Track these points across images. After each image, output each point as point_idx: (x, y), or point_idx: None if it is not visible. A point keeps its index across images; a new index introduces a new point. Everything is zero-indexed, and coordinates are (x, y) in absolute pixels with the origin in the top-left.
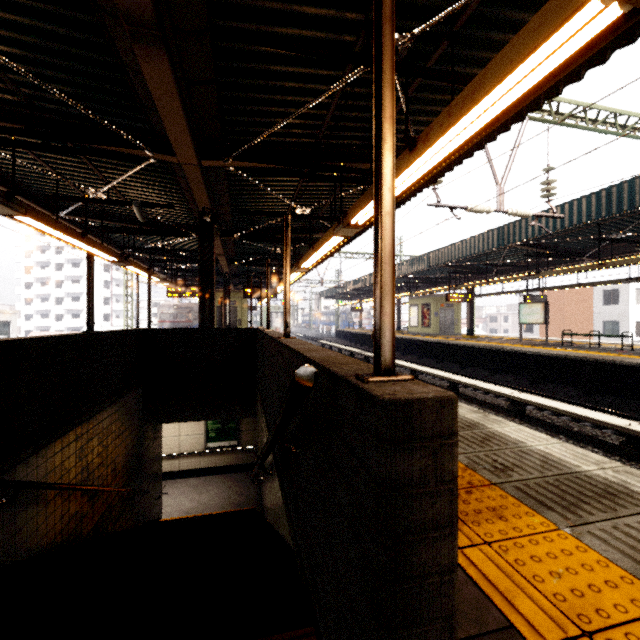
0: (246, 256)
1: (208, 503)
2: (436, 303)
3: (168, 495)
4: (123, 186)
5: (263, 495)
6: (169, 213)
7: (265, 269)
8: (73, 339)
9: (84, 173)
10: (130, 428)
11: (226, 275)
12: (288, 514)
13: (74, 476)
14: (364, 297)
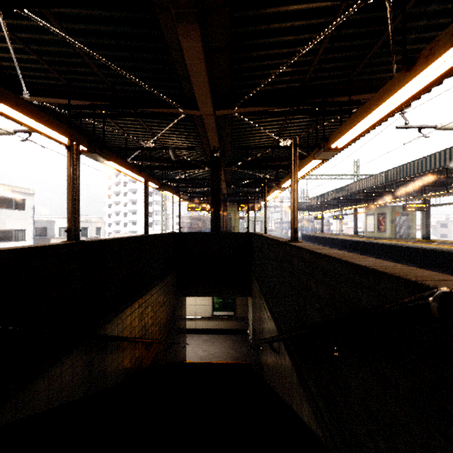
0: (239, 181)
1: (214, 354)
2: (391, 212)
3: (189, 344)
4: (163, 137)
5: (263, 362)
6: (190, 154)
7: (251, 190)
8: (137, 239)
9: (141, 131)
10: (168, 300)
11: (225, 195)
12: (314, 405)
13: (137, 332)
14: (325, 209)
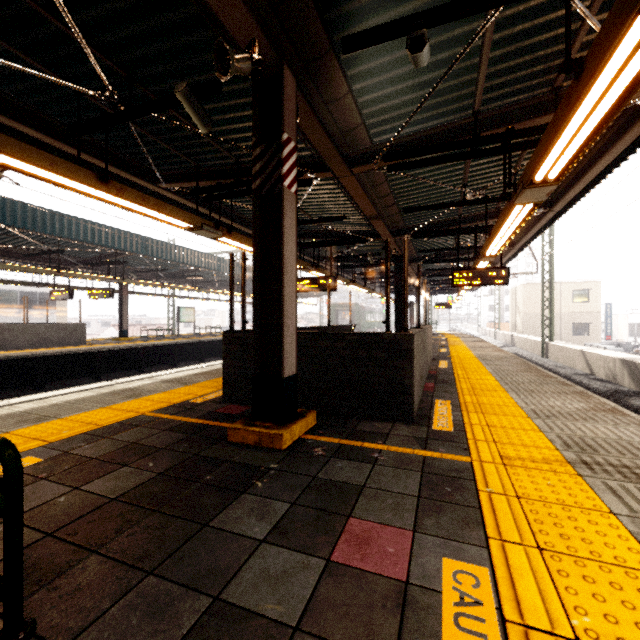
0: None
1: None
2: None
3: None
4: None
5: None
6: None
7: None
8: None
9: None
10: None
11: None
12: None
13: None
14: None
